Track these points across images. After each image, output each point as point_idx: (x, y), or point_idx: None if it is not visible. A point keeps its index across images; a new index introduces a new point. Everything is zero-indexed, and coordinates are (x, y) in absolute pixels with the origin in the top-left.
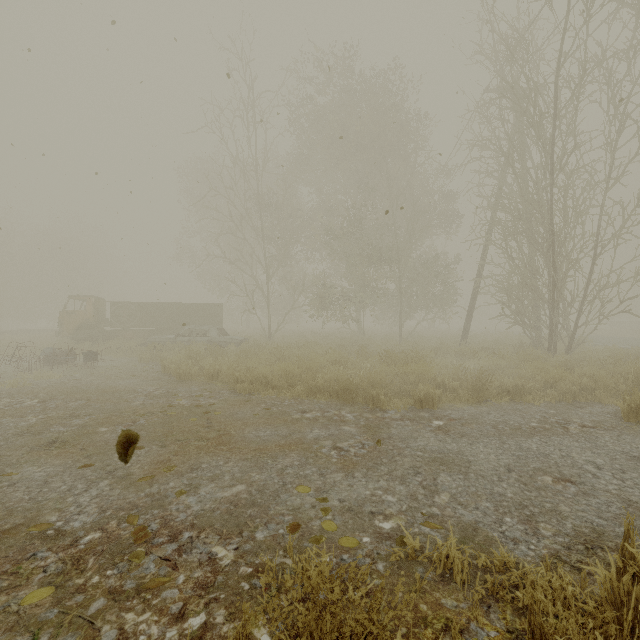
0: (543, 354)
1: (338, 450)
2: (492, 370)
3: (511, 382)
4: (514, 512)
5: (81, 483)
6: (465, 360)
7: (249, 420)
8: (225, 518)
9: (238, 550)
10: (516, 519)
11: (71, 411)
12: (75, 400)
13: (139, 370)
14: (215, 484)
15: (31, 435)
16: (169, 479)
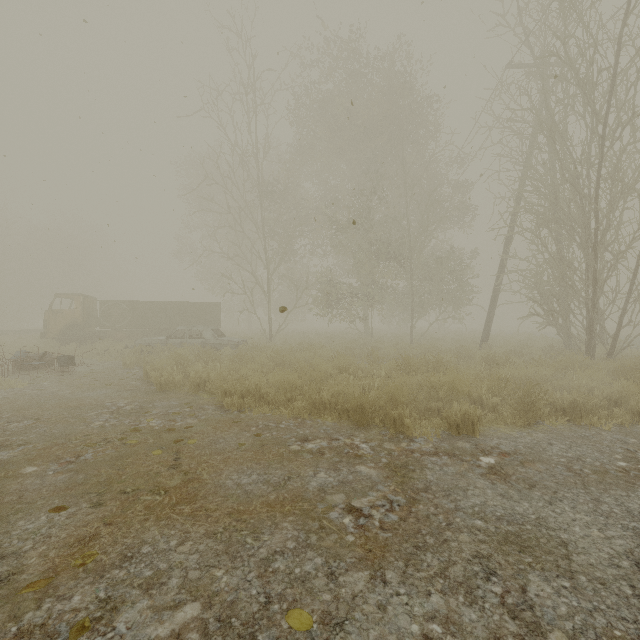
0: (587, 360)
1: (354, 515)
2: (536, 381)
3: (566, 398)
4: None
5: None
6: (495, 367)
7: (231, 454)
8: None
9: None
10: None
11: (5, 437)
12: (21, 419)
13: (119, 377)
14: (149, 600)
15: None
16: (77, 585)
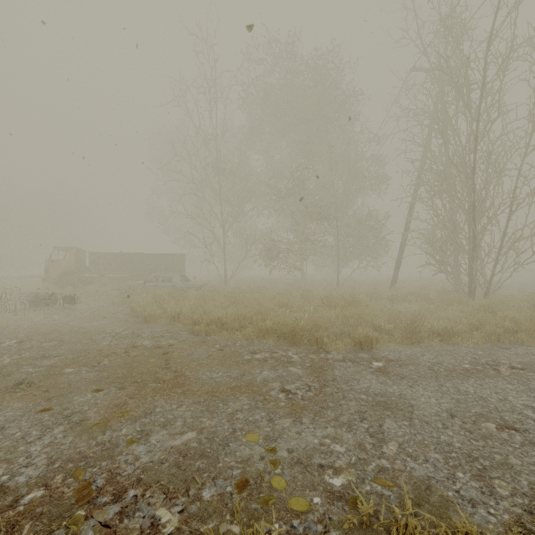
0: (465, 298)
1: (286, 393)
2: (422, 313)
3: (441, 325)
4: (465, 465)
5: (36, 429)
6: (396, 304)
7: (204, 361)
8: (173, 472)
9: (183, 513)
10: (469, 474)
11: (43, 352)
12: (49, 341)
13: (111, 312)
14: (166, 431)
15: (1, 376)
16: (122, 425)
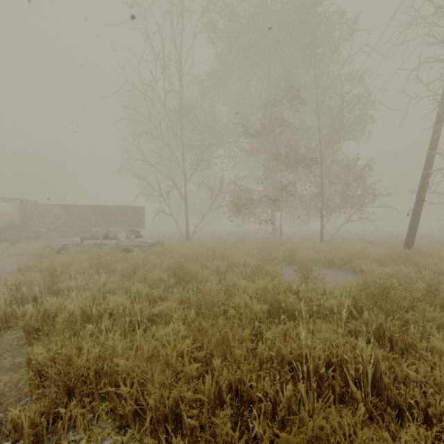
0: None
1: None
2: None
3: None
4: None
5: None
6: None
7: None
8: None
9: None
10: None
11: None
12: None
13: None
14: None
15: None
16: None
